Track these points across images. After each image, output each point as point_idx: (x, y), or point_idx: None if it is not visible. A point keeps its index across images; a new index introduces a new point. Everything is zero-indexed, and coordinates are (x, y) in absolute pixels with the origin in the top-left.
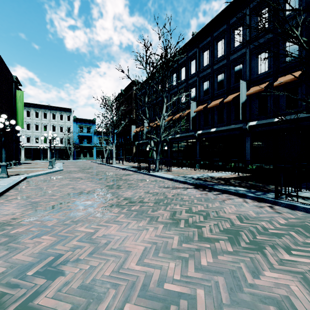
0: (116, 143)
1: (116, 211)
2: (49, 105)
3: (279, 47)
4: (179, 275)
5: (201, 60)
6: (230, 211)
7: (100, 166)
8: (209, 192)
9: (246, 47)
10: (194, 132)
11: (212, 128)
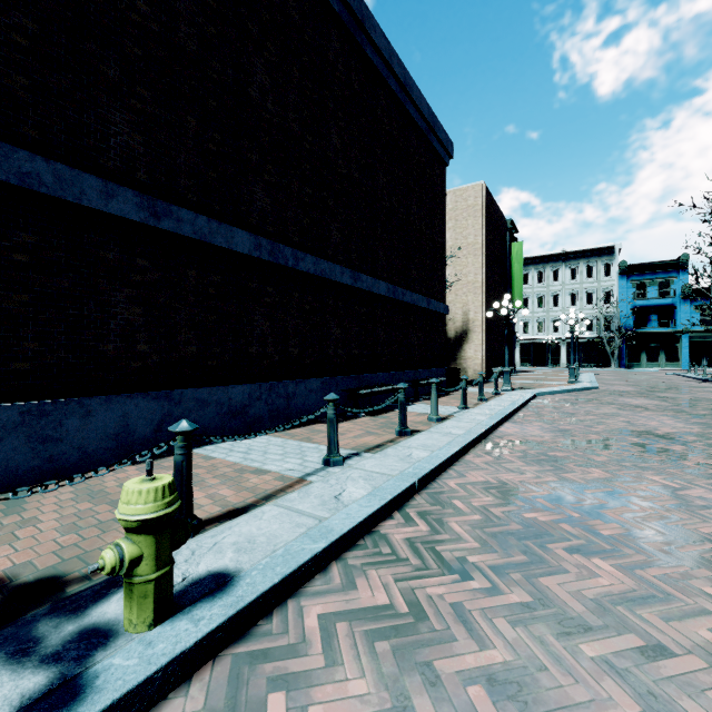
0: None
1: None
2: (562, 252)
3: None
4: None
5: None
6: None
7: (701, 386)
8: None
9: None
10: None
11: None
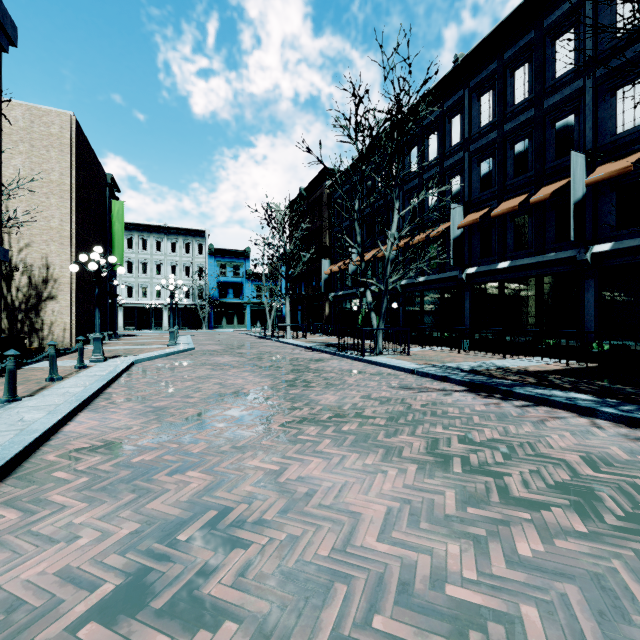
0: (290, 296)
1: (313, 432)
2: (165, 225)
3: None
4: (474, 572)
5: (475, 113)
6: (564, 446)
7: (260, 342)
8: (505, 400)
9: (586, 75)
10: (458, 271)
11: (500, 260)
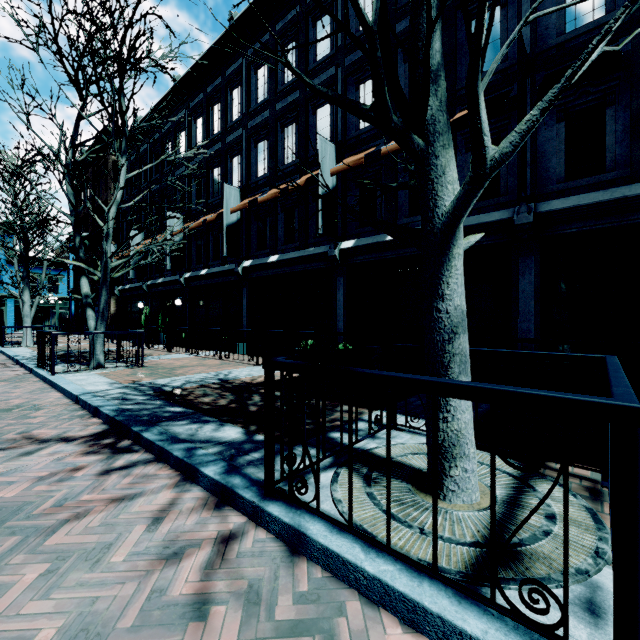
0: (73, 288)
1: None
2: None
3: (397, 68)
4: None
5: (253, 88)
6: None
7: None
8: (114, 455)
9: (337, 62)
10: (235, 263)
11: (272, 254)
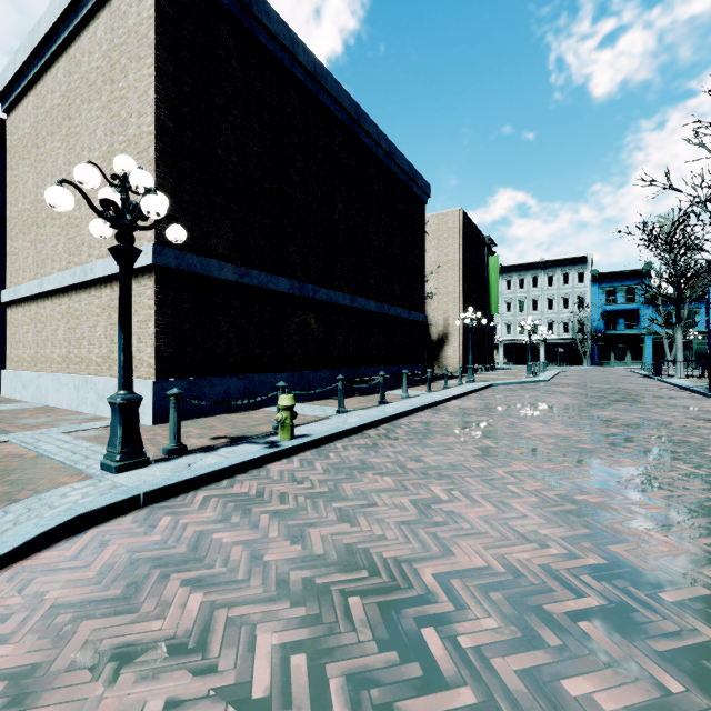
0: None
1: (557, 419)
2: (541, 260)
3: None
4: (549, 442)
5: None
6: None
7: (633, 380)
8: None
9: None
10: None
11: None
